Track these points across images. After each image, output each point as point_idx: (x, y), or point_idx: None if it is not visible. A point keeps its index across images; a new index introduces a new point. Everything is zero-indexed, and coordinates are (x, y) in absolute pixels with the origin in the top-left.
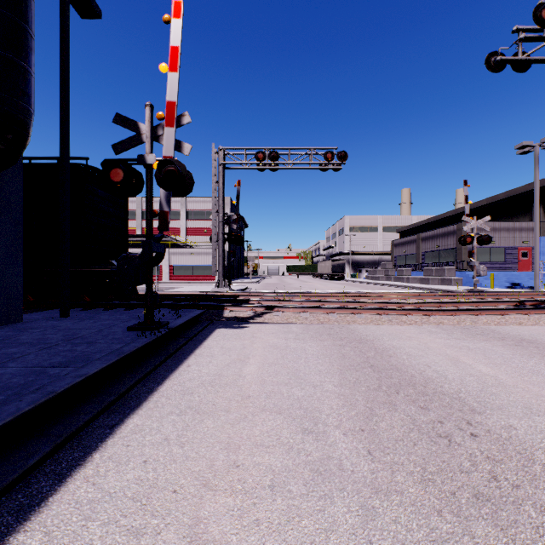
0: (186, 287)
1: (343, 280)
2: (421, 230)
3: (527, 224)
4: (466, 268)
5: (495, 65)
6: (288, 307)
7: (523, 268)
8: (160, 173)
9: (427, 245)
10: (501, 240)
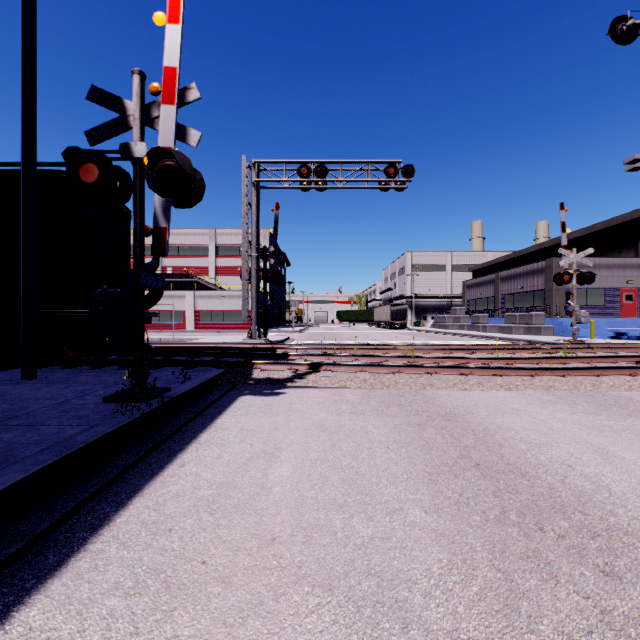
0: (213, 337)
1: (405, 329)
2: (499, 268)
3: (632, 260)
4: (557, 314)
5: (622, 34)
6: (340, 365)
7: (627, 314)
8: (152, 170)
9: (508, 286)
10: (600, 280)
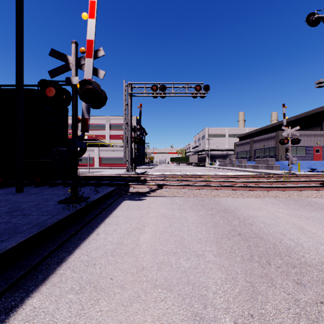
0: (108, 171)
1: (205, 166)
2: (252, 136)
3: (319, 132)
4: (281, 159)
5: (312, 21)
6: (172, 185)
7: (316, 159)
8: (81, 90)
9: (257, 145)
10: (303, 142)
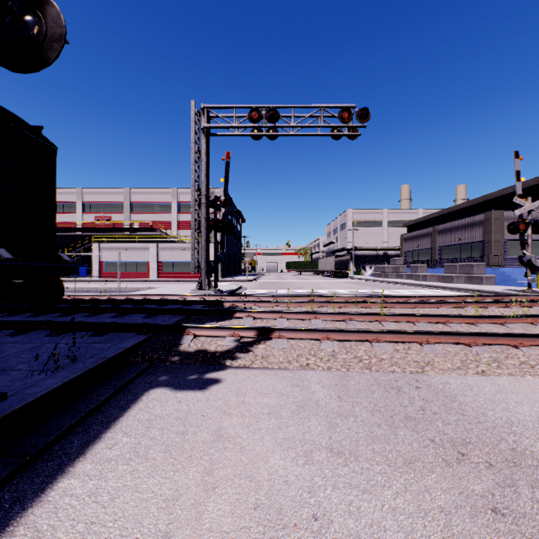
0: (168, 286)
1: (347, 278)
2: (432, 223)
3: None
4: (496, 264)
5: None
6: (297, 330)
7: None
8: None
9: (445, 239)
10: None
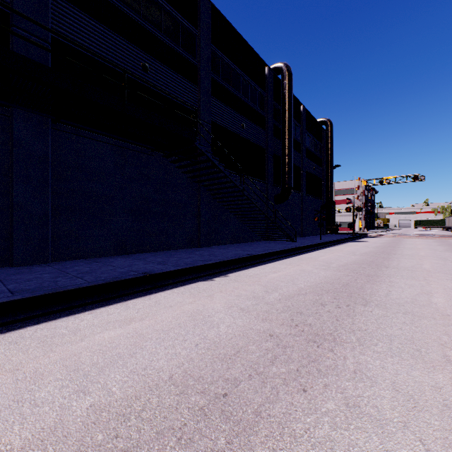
0: None
1: None
2: None
3: None
4: None
5: None
6: (387, 235)
7: None
8: (356, 209)
9: None
10: None
